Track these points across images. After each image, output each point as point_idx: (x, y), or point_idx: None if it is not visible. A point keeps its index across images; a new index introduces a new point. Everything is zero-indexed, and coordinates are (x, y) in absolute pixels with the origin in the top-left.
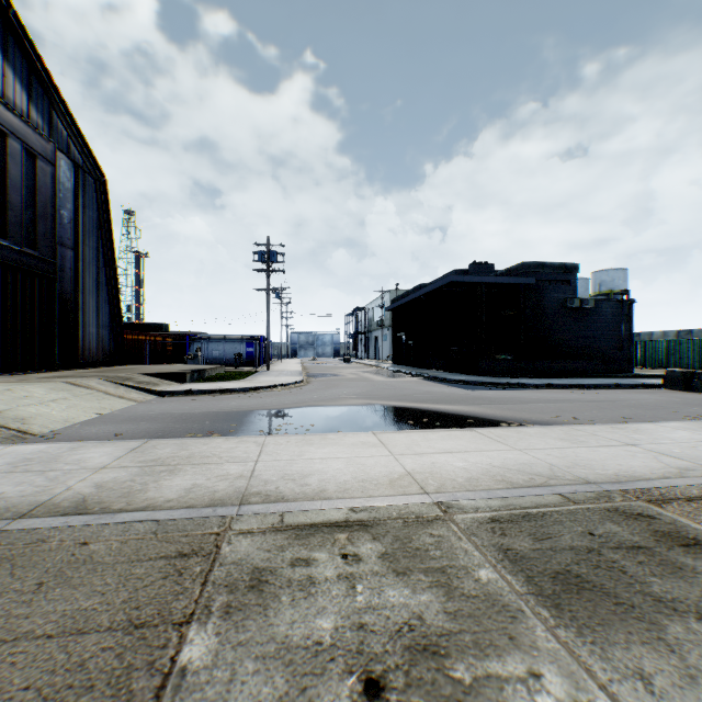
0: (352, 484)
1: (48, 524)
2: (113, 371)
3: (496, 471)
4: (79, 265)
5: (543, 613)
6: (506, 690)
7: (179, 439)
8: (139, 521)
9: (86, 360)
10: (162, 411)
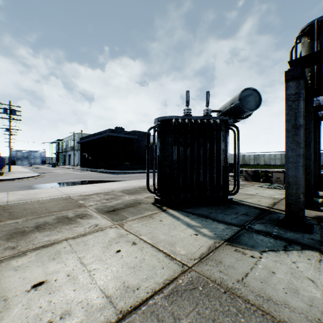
0: (92, 191)
1: (21, 202)
2: None
3: (122, 186)
4: None
5: (127, 195)
6: (122, 198)
7: (21, 191)
8: (46, 199)
9: None
10: None
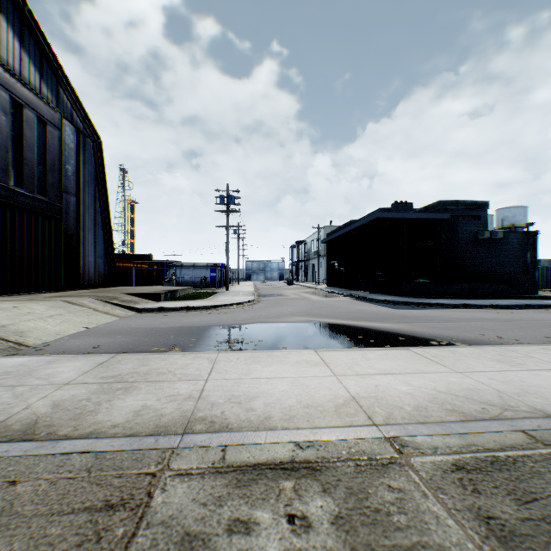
0: (297, 410)
1: None
2: (105, 291)
3: (442, 397)
4: (80, 209)
5: None
6: None
7: (142, 354)
8: (78, 452)
9: (85, 282)
10: (137, 326)
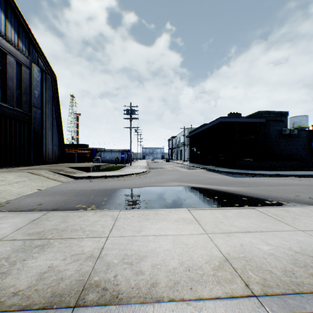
0: (180, 273)
1: None
2: (57, 166)
3: (301, 259)
4: (43, 116)
5: None
6: None
7: (66, 211)
8: None
9: (46, 160)
10: (72, 188)
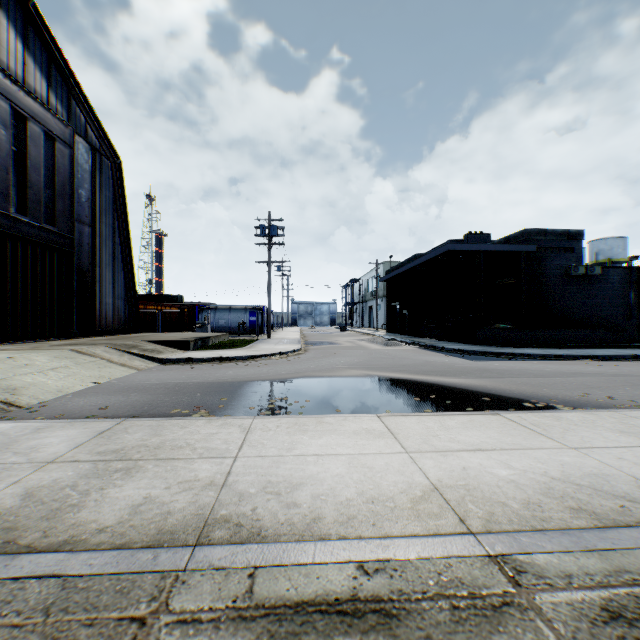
0: (358, 506)
1: None
2: (124, 338)
3: (559, 487)
4: (96, 241)
5: None
6: None
7: (157, 419)
8: (39, 576)
9: (102, 328)
10: (158, 381)
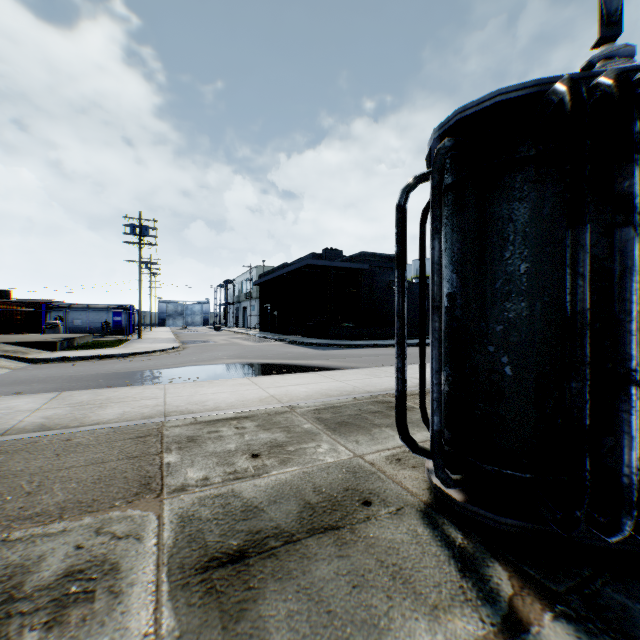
0: (236, 403)
1: (30, 436)
2: None
3: (323, 391)
4: None
5: (328, 433)
6: (307, 450)
7: (90, 390)
8: (99, 429)
9: None
10: (48, 375)
